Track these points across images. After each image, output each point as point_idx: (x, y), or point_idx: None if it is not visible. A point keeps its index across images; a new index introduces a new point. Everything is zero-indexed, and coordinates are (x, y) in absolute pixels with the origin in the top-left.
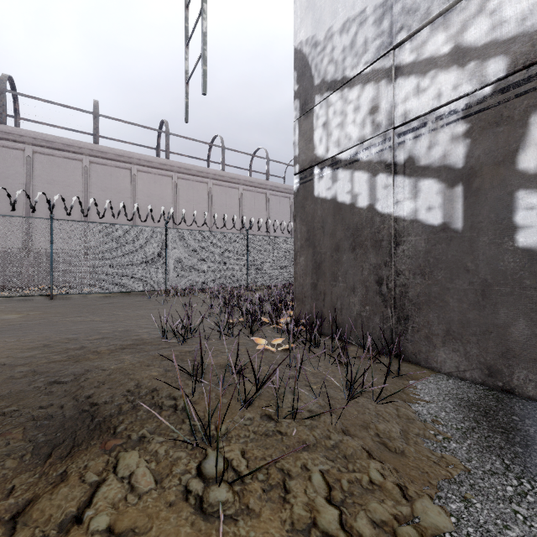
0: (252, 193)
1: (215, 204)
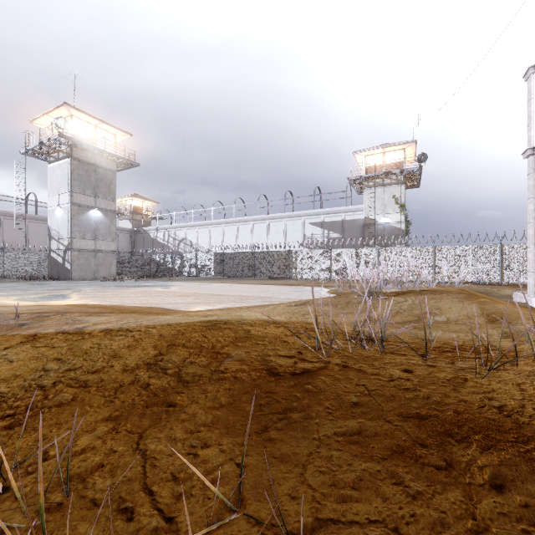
0: None
1: (31, 233)
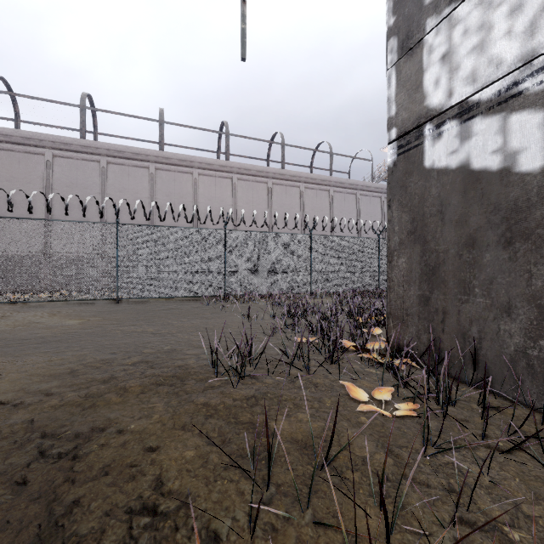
0: (314, 191)
1: (275, 204)
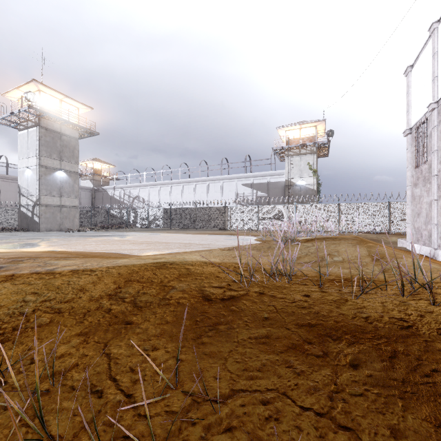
0: None
1: (2, 190)
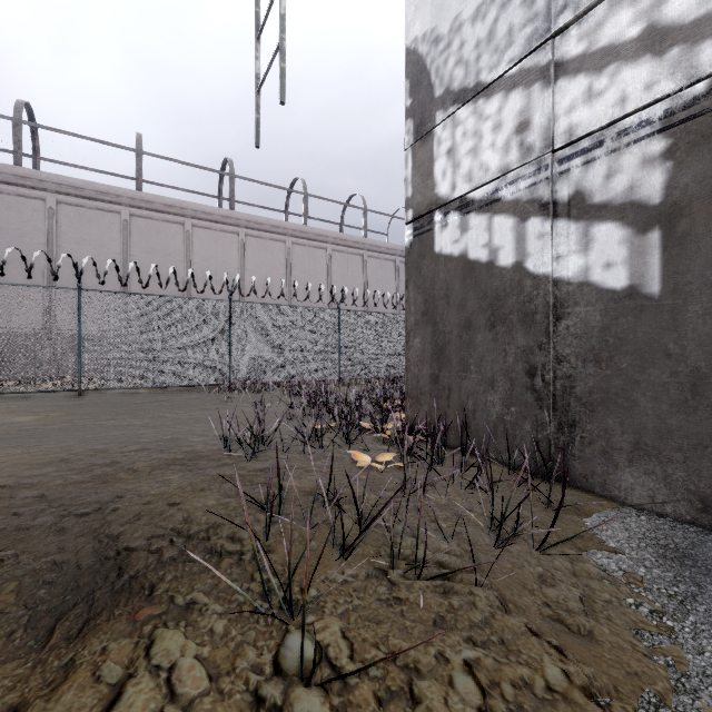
0: (344, 255)
1: (295, 269)
